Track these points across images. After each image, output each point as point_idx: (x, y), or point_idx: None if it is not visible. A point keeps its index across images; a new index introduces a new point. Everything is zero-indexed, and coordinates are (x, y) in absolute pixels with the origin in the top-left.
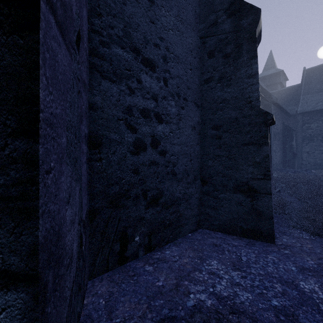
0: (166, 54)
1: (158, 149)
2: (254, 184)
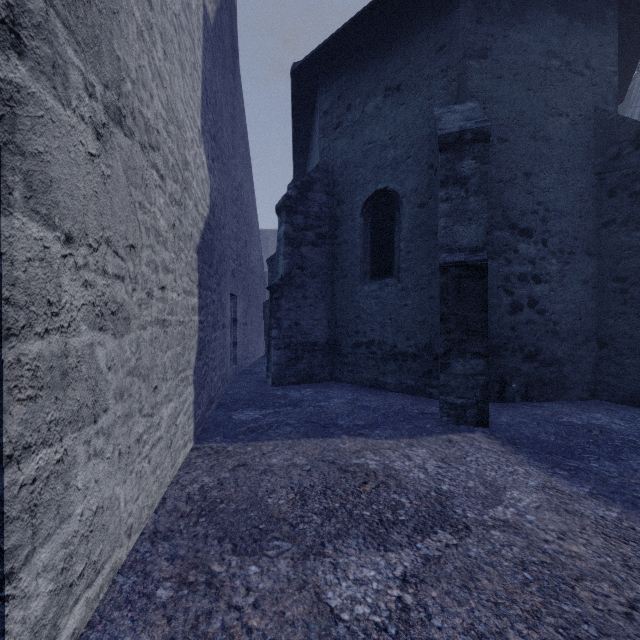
0: (545, 215)
1: (535, 308)
2: None
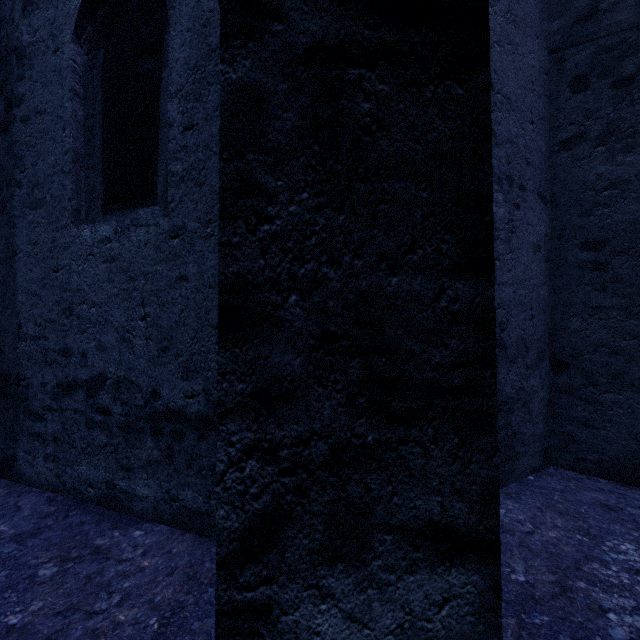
0: None
1: None
2: None
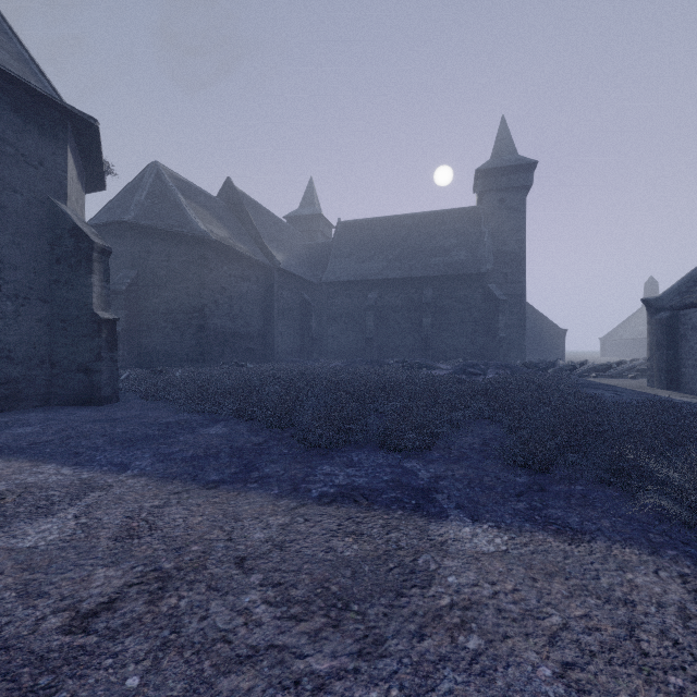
0: None
1: None
2: (90, 365)
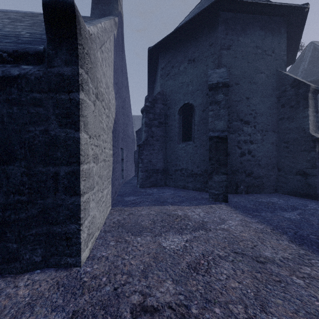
0: (255, 115)
1: (251, 154)
2: (306, 171)
